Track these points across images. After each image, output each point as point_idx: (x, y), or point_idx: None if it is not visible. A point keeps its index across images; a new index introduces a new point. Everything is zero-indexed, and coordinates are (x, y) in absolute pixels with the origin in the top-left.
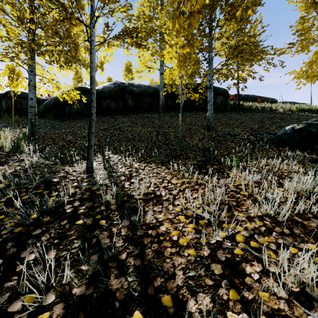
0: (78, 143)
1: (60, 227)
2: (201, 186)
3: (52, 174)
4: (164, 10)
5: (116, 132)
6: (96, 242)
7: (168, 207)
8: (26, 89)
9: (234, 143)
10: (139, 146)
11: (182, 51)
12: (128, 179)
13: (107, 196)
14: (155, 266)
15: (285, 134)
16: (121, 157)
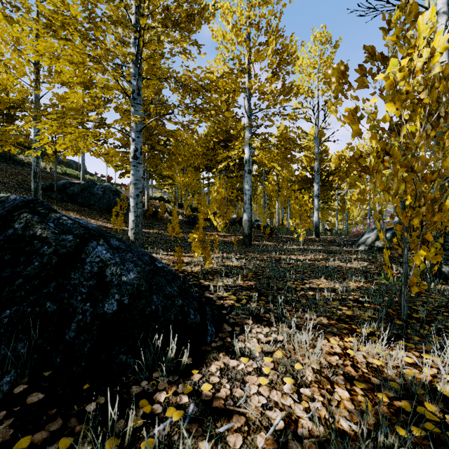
0: None
1: None
2: None
3: None
4: None
5: None
6: None
7: None
8: None
9: (5, 187)
10: None
11: None
12: None
13: None
14: None
15: None
16: None
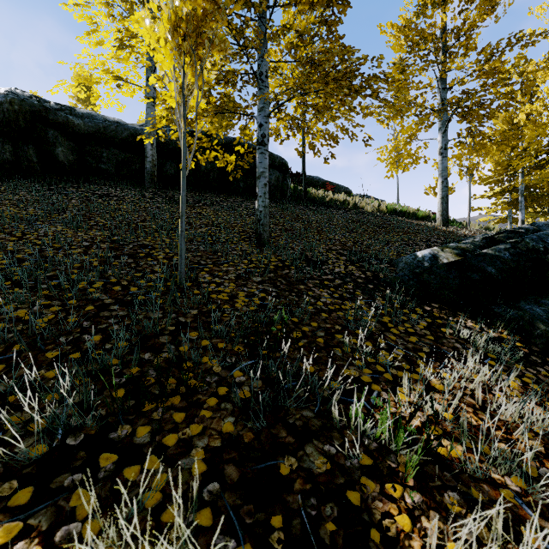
0: None
1: None
2: None
3: None
4: None
5: None
6: None
7: None
8: None
9: (328, 292)
10: (1, 316)
11: (187, 5)
12: None
13: None
14: None
15: (429, 273)
16: None
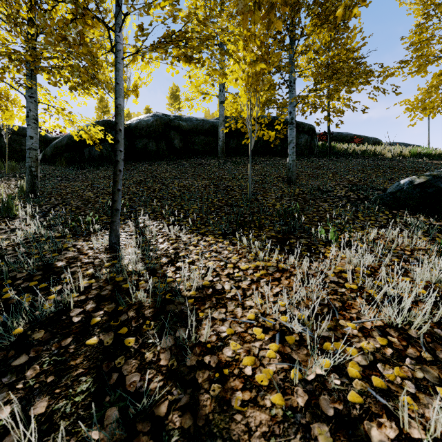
0: (100, 203)
1: (59, 351)
2: (285, 274)
3: (57, 253)
4: (225, 12)
5: (155, 186)
6: (117, 381)
7: (235, 312)
8: (24, 122)
9: (328, 204)
10: (190, 207)
11: (252, 70)
12: (173, 262)
13: (139, 291)
14: (217, 429)
15: (401, 191)
16: (163, 225)
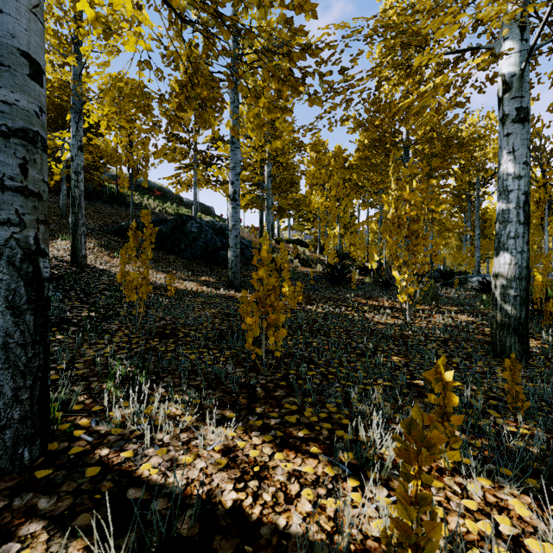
0: None
1: None
2: None
3: None
4: None
5: None
6: None
7: None
8: None
9: None
10: None
11: None
12: None
13: None
14: None
15: (114, 228)
16: None
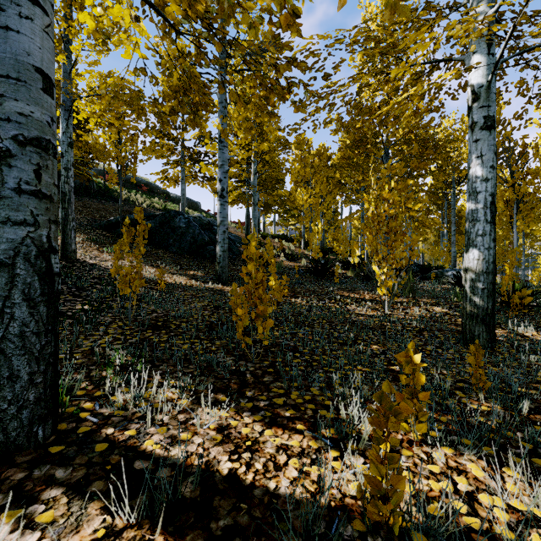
0: None
1: None
2: None
3: None
4: None
5: None
6: None
7: None
8: None
9: None
10: None
11: None
12: None
13: None
14: None
15: (103, 223)
16: None
